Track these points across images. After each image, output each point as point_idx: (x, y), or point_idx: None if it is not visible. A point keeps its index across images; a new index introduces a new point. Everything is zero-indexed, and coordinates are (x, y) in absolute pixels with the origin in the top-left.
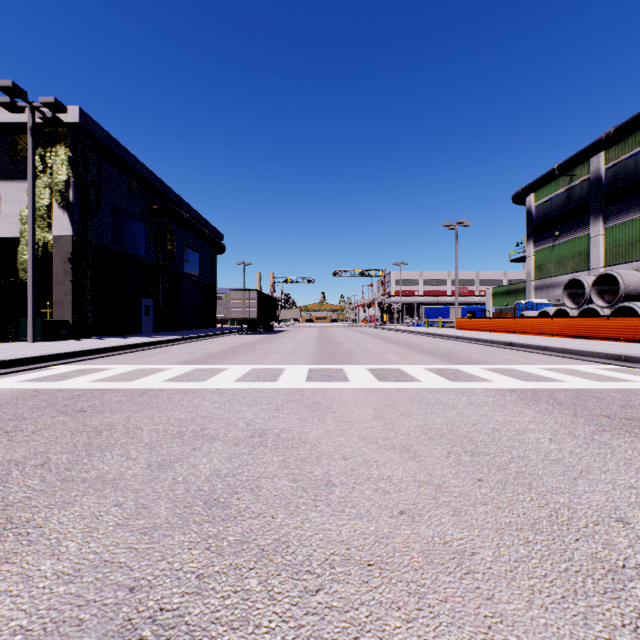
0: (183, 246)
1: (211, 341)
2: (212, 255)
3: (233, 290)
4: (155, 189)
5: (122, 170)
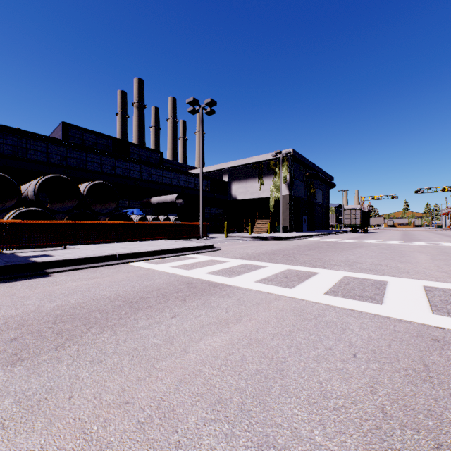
0: (316, 188)
1: (341, 235)
2: (327, 190)
3: (345, 210)
4: (308, 166)
5: (298, 163)
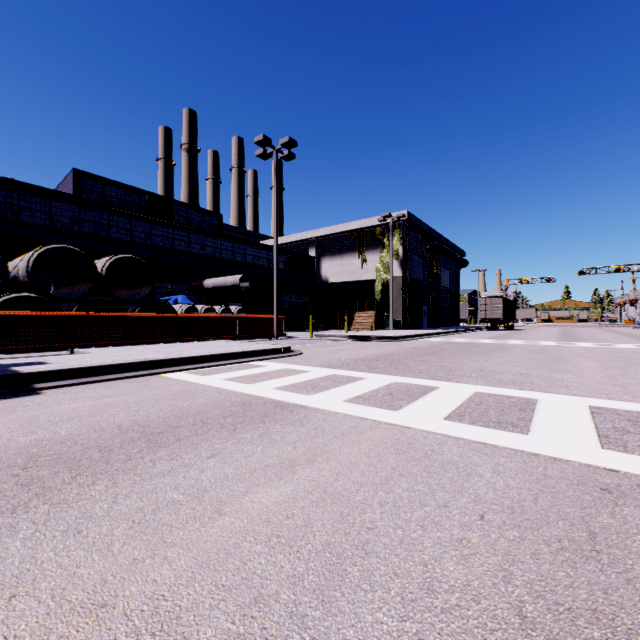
0: (440, 267)
1: (475, 333)
2: (457, 269)
3: (482, 298)
4: (430, 236)
5: (416, 231)
